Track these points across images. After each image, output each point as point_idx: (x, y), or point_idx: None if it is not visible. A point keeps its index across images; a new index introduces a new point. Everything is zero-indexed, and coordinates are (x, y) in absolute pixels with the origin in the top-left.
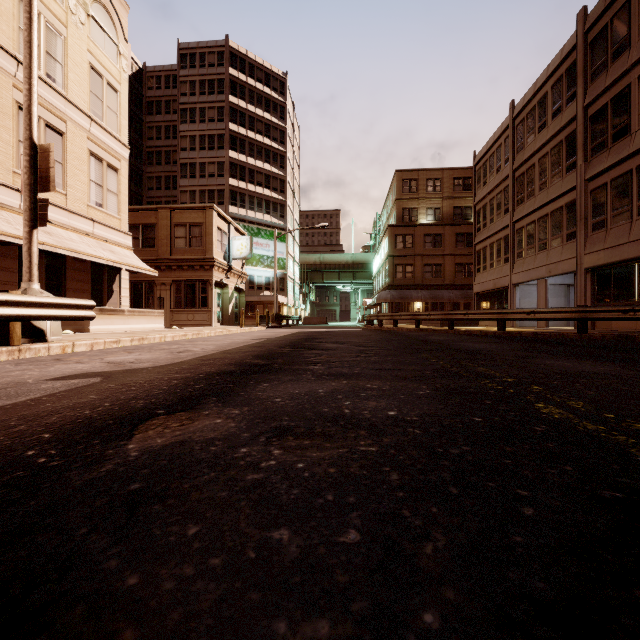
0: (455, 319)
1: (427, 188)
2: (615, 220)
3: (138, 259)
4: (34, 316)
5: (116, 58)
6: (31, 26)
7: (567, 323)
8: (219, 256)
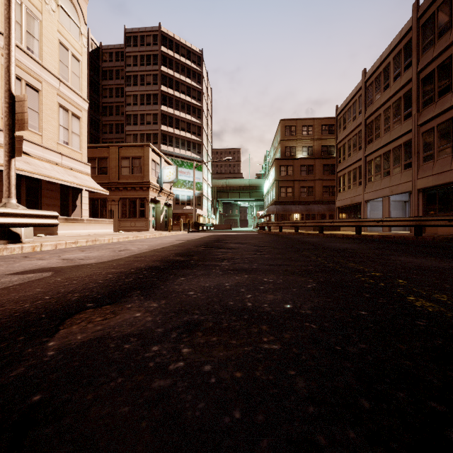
0: (324, 226)
1: (303, 132)
2: (440, 154)
3: (94, 182)
4: (10, 223)
5: (78, 37)
6: (10, 6)
7: (404, 229)
8: (153, 180)
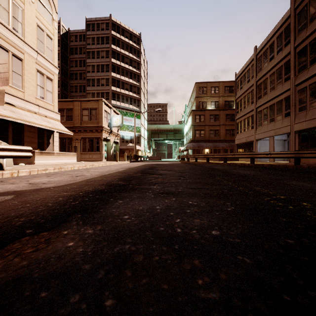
0: (227, 157)
1: (211, 91)
2: (311, 106)
3: (63, 126)
4: None
5: (51, 22)
6: None
7: (283, 159)
8: (105, 125)
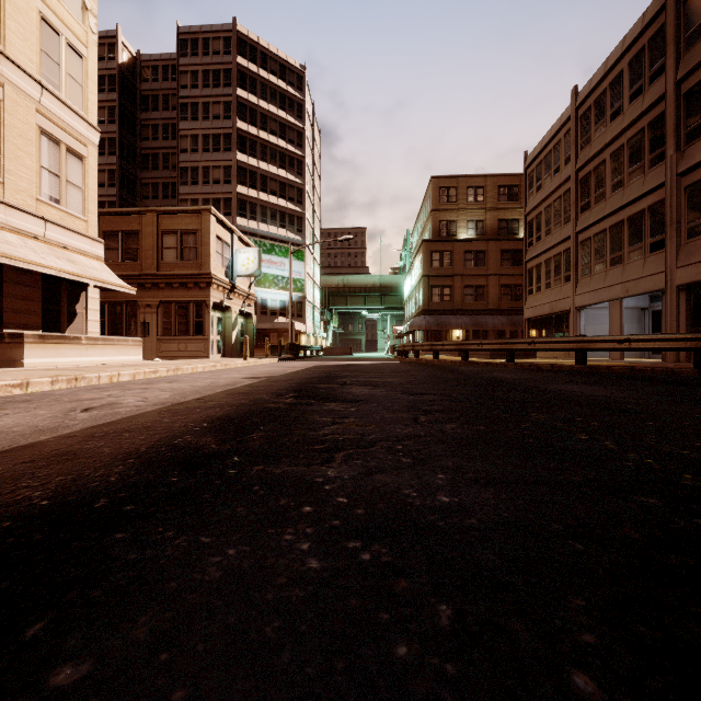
0: (516, 349)
1: (468, 197)
2: None
3: (110, 273)
4: None
5: (80, 13)
6: None
7: (641, 354)
8: (219, 272)
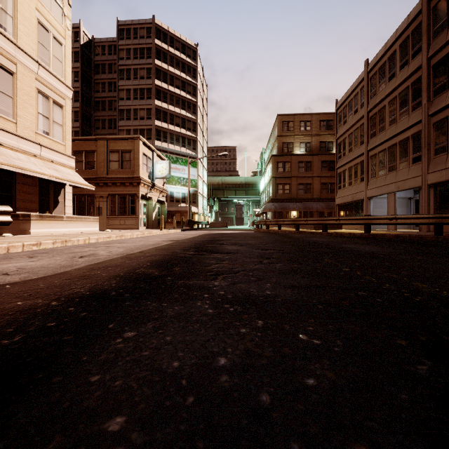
0: (328, 224)
1: (300, 128)
2: None
3: (79, 177)
4: None
5: (61, 18)
6: None
7: (408, 227)
8: (145, 176)
